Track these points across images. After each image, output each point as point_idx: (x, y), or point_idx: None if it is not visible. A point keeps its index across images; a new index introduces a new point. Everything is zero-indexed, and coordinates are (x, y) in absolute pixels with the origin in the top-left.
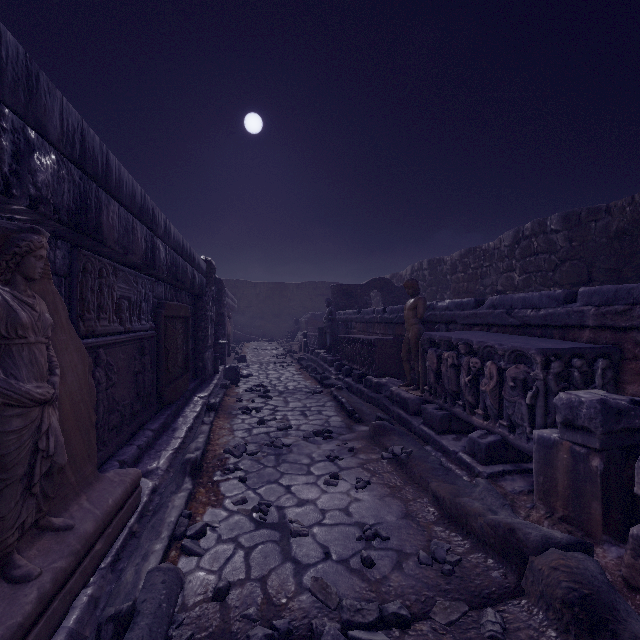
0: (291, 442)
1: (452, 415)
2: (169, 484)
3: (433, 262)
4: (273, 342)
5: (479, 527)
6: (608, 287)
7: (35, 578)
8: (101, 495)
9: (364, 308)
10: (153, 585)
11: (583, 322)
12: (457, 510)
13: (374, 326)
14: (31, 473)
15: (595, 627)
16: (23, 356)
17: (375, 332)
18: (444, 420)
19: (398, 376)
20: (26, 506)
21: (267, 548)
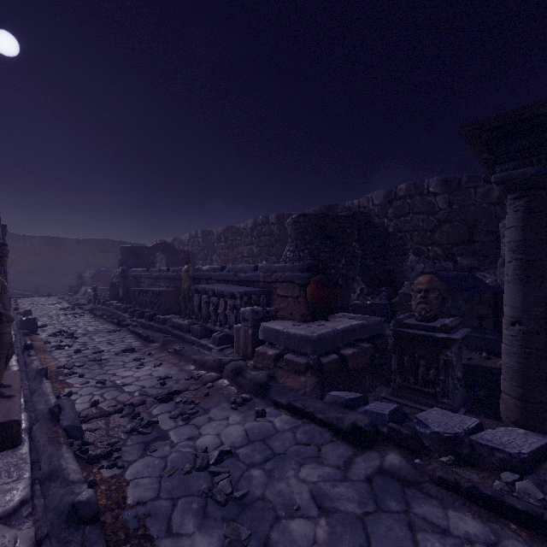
0: (107, 357)
1: (207, 328)
2: (32, 383)
3: (205, 232)
4: (52, 297)
5: (210, 364)
6: (267, 265)
7: (15, 396)
8: (10, 378)
9: (151, 266)
10: (63, 402)
11: (259, 279)
12: (203, 362)
13: (160, 281)
14: (7, 354)
15: (238, 374)
16: (6, 301)
17: (161, 285)
18: (202, 331)
19: (178, 313)
20: (3, 369)
21: (111, 392)
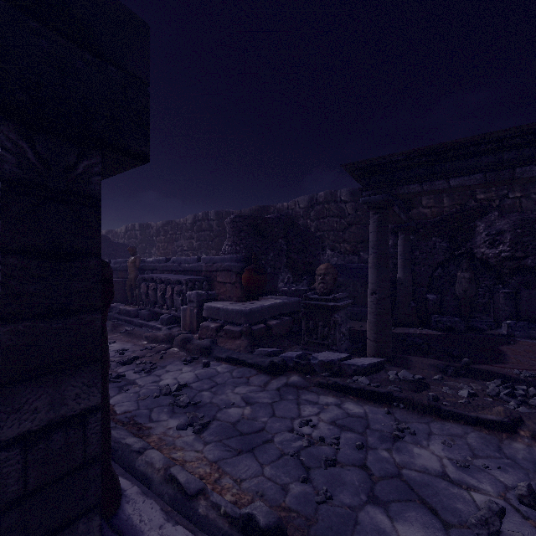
0: None
1: (154, 312)
2: None
3: (143, 226)
4: None
5: (162, 337)
6: (209, 257)
7: None
8: None
9: None
10: None
11: (202, 269)
12: (154, 337)
13: None
14: None
15: (187, 343)
16: None
17: None
18: (150, 315)
19: (122, 302)
20: None
21: None
